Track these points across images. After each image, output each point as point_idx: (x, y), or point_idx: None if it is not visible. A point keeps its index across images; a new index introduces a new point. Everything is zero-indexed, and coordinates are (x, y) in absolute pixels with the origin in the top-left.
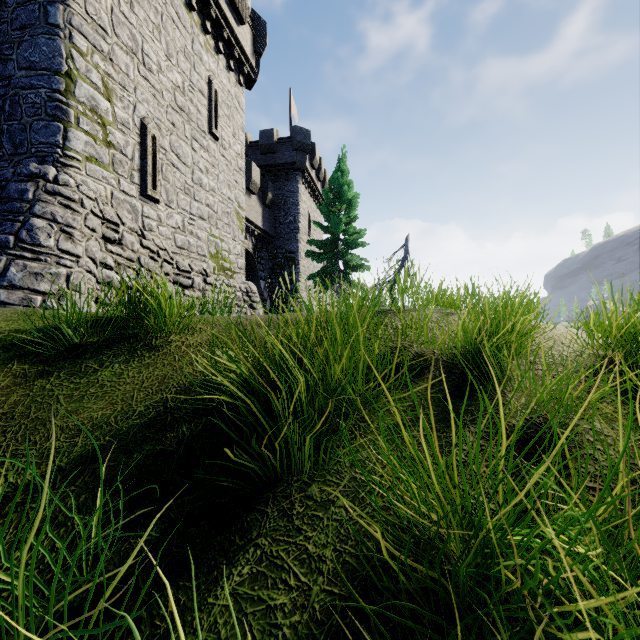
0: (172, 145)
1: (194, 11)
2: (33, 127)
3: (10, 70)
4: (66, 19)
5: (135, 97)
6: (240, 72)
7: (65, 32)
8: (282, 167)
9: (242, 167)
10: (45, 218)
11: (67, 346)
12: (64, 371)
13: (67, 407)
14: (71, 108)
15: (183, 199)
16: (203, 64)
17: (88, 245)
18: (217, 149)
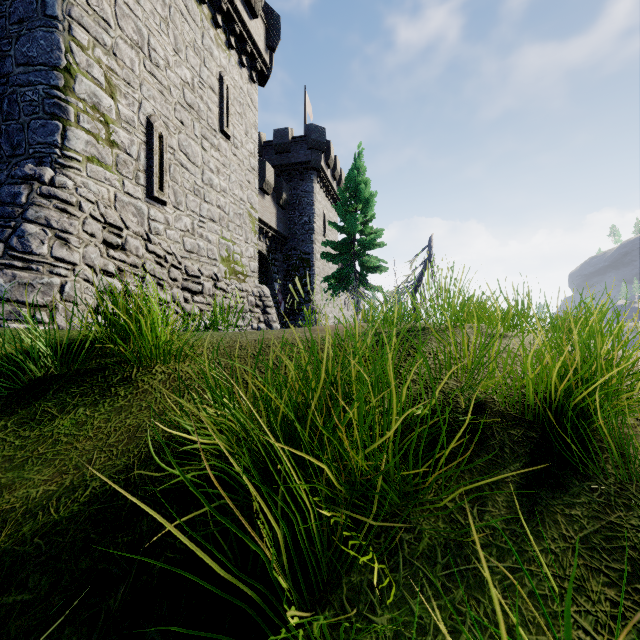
0: (181, 144)
1: (204, 4)
2: (31, 126)
3: (8, 67)
4: (65, 10)
5: (141, 94)
6: (253, 68)
7: (64, 24)
8: (297, 166)
9: (255, 167)
10: (38, 223)
11: (26, 382)
12: (14, 419)
13: (1, 478)
14: (70, 105)
15: (192, 201)
16: (214, 59)
17: (86, 251)
18: (228, 148)
